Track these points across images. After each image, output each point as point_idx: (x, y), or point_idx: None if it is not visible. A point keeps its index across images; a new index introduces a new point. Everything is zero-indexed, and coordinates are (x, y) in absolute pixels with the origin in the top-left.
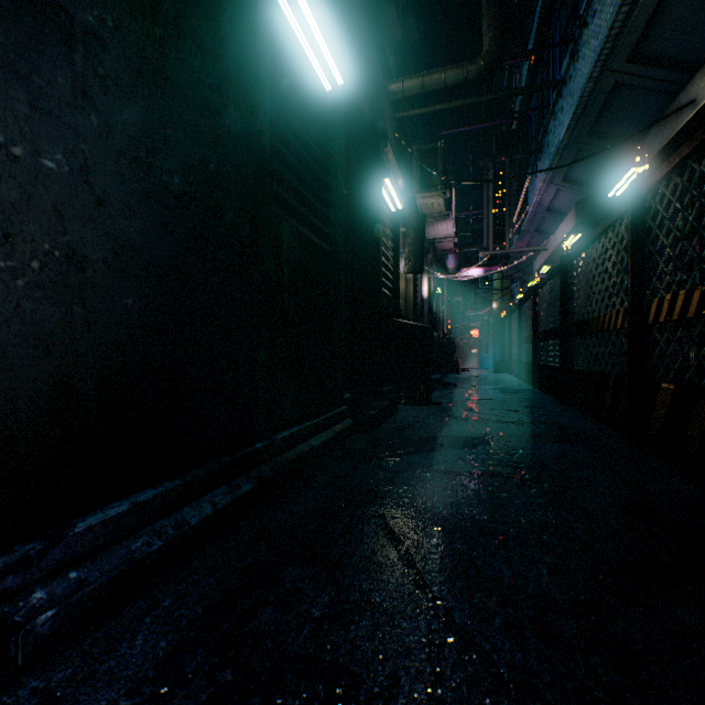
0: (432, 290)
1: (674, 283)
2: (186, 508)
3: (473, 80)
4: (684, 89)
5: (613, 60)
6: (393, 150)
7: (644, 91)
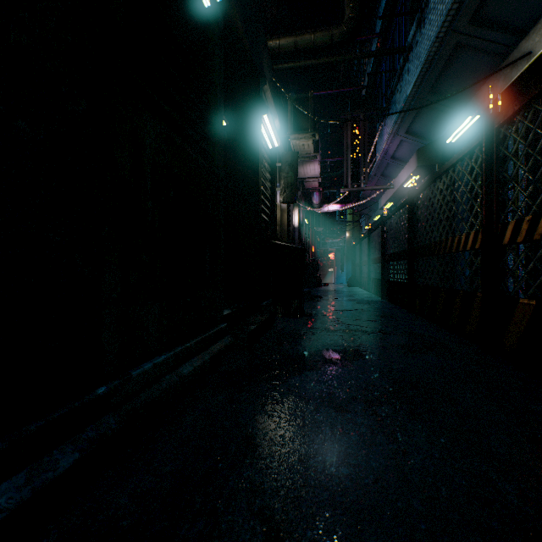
0: (301, 220)
1: (535, 205)
2: None
3: (337, 43)
4: (519, 45)
5: (457, 21)
6: (271, 93)
7: (479, 53)
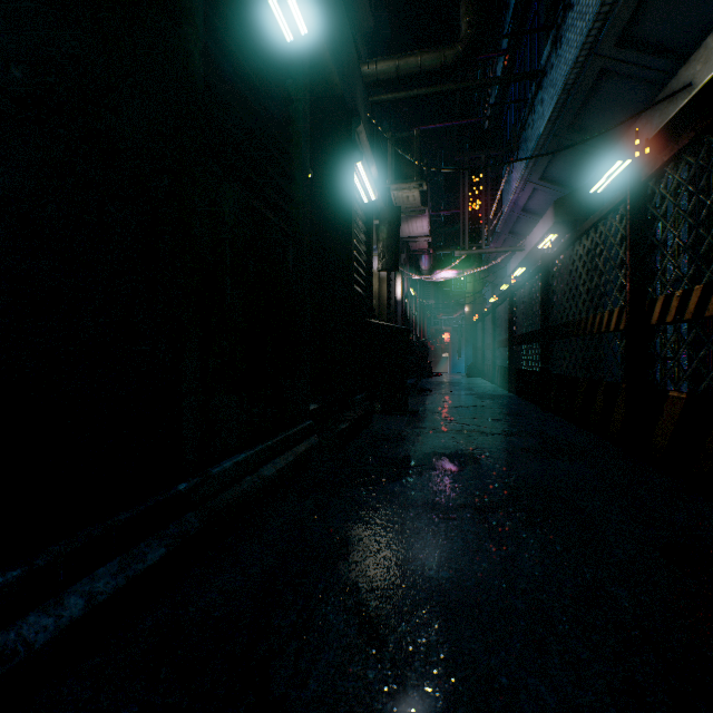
0: (405, 291)
1: (686, 278)
2: (32, 614)
3: (450, 66)
4: (677, 74)
5: (601, 42)
6: (366, 134)
7: (630, 81)
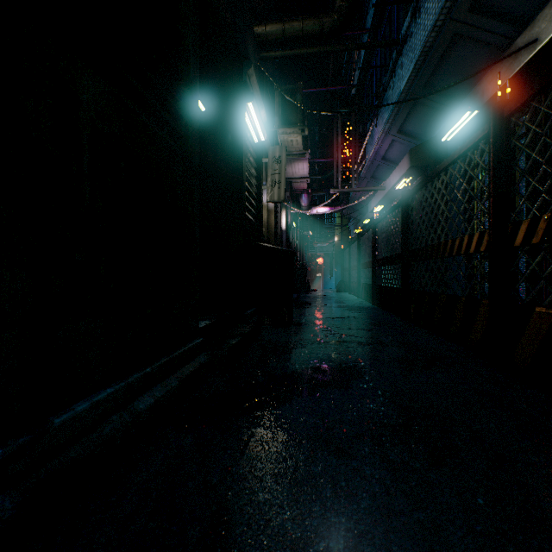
0: (289, 223)
1: None
2: None
3: (327, 32)
4: (522, 34)
5: (457, 7)
6: (257, 81)
7: (477, 45)
